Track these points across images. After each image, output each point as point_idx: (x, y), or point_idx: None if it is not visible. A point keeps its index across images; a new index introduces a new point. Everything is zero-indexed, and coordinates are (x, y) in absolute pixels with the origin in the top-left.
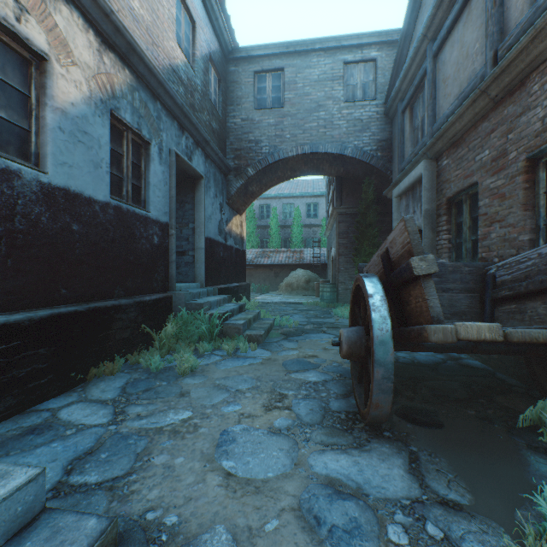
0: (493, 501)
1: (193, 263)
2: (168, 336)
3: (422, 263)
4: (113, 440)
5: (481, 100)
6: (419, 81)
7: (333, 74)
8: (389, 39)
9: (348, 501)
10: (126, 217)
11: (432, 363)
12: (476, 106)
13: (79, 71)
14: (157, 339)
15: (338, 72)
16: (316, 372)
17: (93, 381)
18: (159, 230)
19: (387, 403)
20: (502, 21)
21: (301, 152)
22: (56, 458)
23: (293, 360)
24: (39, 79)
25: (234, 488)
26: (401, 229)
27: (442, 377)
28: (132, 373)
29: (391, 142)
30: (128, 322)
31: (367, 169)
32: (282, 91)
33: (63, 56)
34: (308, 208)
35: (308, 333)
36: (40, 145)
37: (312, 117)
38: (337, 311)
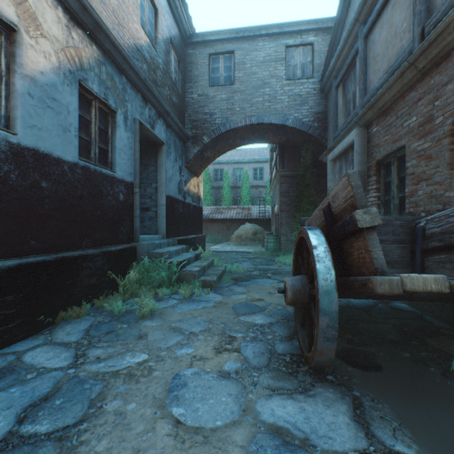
0: (440, 453)
1: (156, 218)
2: (131, 282)
3: (366, 216)
4: (69, 385)
5: (409, 72)
6: (351, 60)
7: (277, 56)
8: (324, 26)
9: (296, 453)
10: (94, 176)
11: (365, 306)
12: (404, 78)
13: (48, 43)
14: (121, 285)
15: (280, 54)
16: (262, 315)
17: (60, 324)
18: (124, 188)
19: (331, 350)
20: (428, 1)
21: (249, 123)
22: (12, 405)
23: (242, 303)
24: (9, 49)
25: (183, 438)
26: (344, 184)
27: (375, 319)
28: (96, 316)
29: (326, 114)
30: (95, 270)
31: (305, 138)
32: (233, 70)
33: (32, 29)
34: (254, 172)
35: (255, 279)
36: (10, 109)
37: (258, 93)
38: (279, 259)
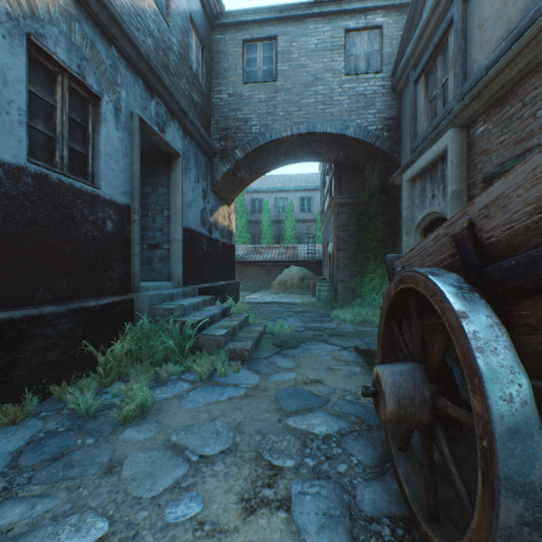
0: None
1: (168, 258)
2: (117, 356)
3: None
4: None
5: None
6: (440, 37)
7: (333, 43)
8: (397, 2)
9: None
10: (58, 191)
11: None
12: None
13: None
14: (100, 362)
15: (338, 40)
16: (324, 414)
17: None
18: (115, 213)
19: None
20: None
21: (296, 132)
22: None
23: (290, 390)
24: None
25: None
26: (539, 167)
27: None
28: (49, 418)
29: (399, 120)
30: (57, 339)
31: (370, 152)
32: (275, 62)
33: None
34: (301, 202)
35: (306, 344)
36: None
37: (309, 92)
38: (337, 313)
